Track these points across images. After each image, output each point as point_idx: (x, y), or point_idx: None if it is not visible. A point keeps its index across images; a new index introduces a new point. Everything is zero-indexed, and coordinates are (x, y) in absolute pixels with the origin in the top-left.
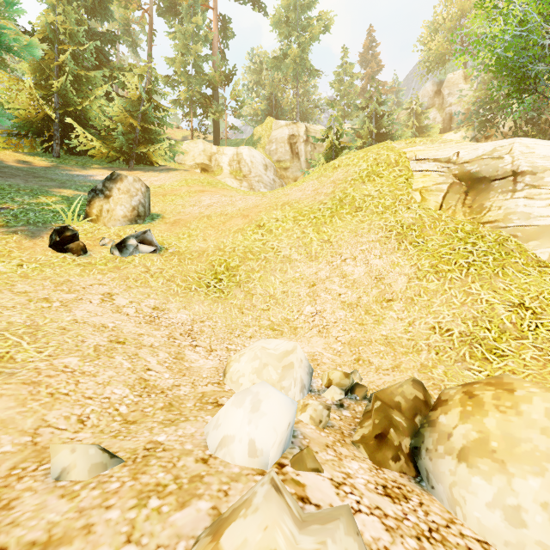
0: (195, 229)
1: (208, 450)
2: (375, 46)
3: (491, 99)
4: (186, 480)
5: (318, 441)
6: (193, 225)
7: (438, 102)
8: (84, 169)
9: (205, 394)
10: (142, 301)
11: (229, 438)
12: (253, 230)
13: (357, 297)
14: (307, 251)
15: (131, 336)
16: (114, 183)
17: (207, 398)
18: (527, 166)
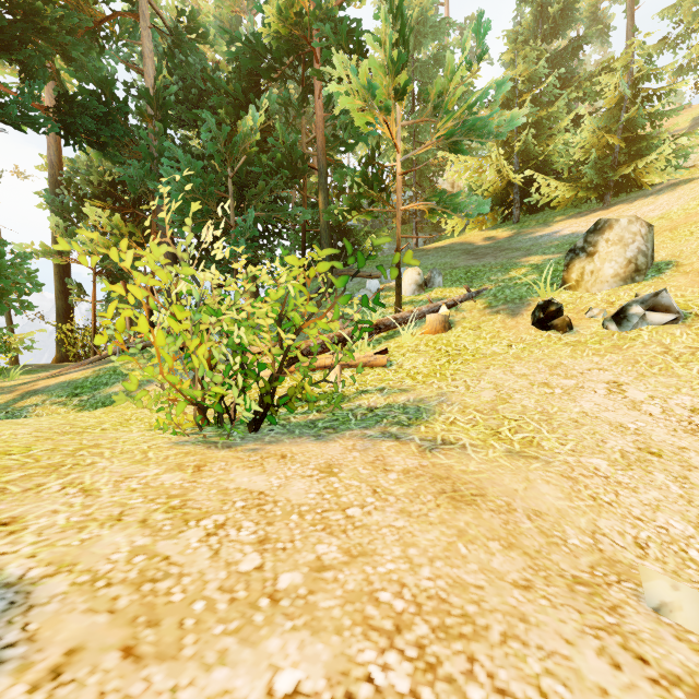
0: None
1: None
2: None
3: None
4: None
5: None
6: None
7: None
8: (546, 227)
9: None
10: (668, 396)
11: None
12: None
13: None
14: None
15: (667, 448)
16: (599, 234)
17: None
18: None
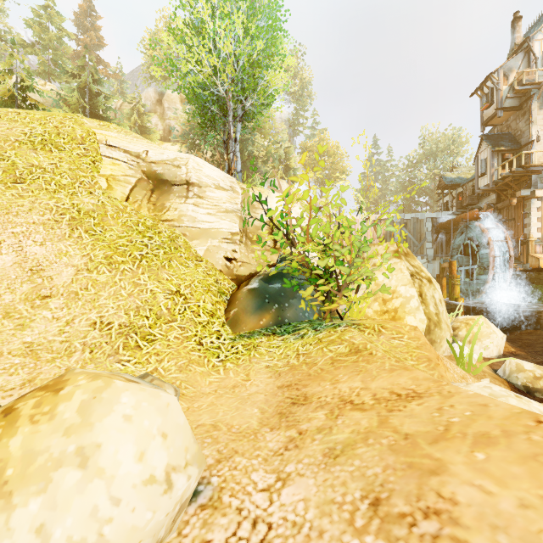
0: None
1: None
2: (96, 17)
3: (188, 121)
4: None
5: None
6: None
7: (160, 111)
8: None
9: None
10: None
11: None
12: None
13: None
14: None
15: None
16: None
17: None
18: (196, 179)
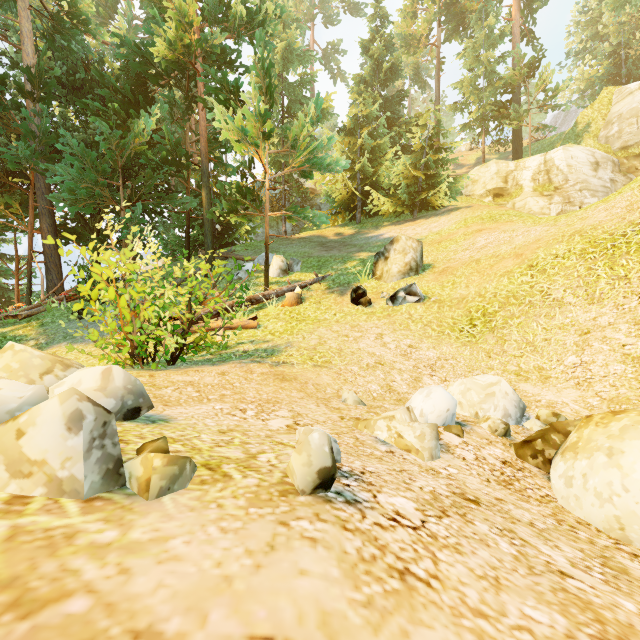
0: (460, 276)
1: None
2: None
3: None
4: None
5: (481, 435)
6: (459, 272)
7: None
8: (377, 230)
9: None
10: (401, 340)
11: (413, 408)
12: (521, 272)
13: None
14: (587, 292)
15: (389, 362)
16: (392, 245)
17: None
18: None
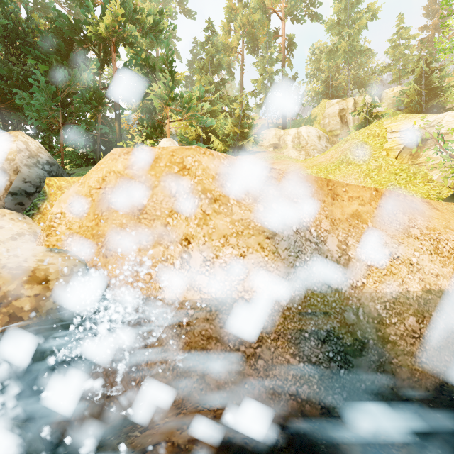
0: None
1: None
2: None
3: None
4: None
5: None
6: None
7: None
8: None
9: None
10: None
11: None
12: None
13: None
14: None
15: None
16: None
17: None
18: (444, 130)
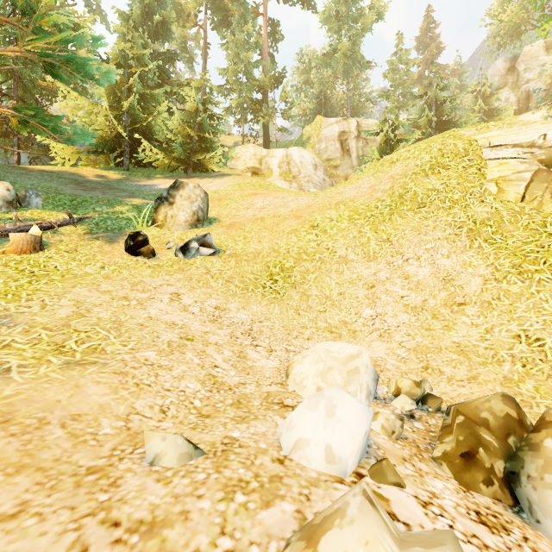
0: (250, 231)
1: (282, 451)
2: (435, 28)
3: None
4: (266, 479)
5: (393, 453)
6: (248, 227)
7: (512, 80)
8: (149, 179)
9: (270, 394)
10: (205, 300)
11: (303, 441)
12: (306, 231)
13: (422, 300)
14: (364, 251)
15: (198, 334)
16: (177, 190)
17: (272, 398)
18: None
